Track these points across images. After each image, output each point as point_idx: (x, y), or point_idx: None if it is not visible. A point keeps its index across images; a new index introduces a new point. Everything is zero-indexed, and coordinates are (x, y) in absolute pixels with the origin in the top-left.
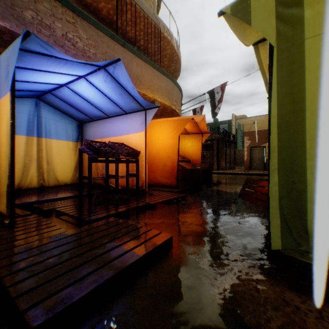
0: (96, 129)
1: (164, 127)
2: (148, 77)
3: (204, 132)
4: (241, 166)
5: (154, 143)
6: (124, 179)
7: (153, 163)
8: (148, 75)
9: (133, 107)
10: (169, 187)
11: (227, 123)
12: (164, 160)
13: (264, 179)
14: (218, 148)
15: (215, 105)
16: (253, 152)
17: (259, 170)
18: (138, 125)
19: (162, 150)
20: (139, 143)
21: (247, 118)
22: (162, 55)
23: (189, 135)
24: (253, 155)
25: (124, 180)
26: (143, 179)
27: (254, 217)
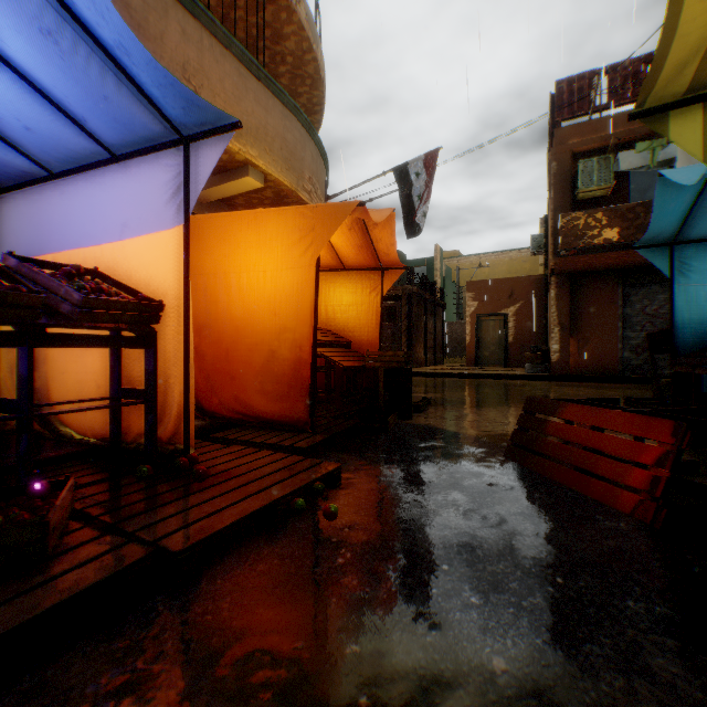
0: (12, 222)
1: (268, 232)
2: (224, 88)
3: (389, 265)
4: (454, 357)
5: (236, 283)
6: (107, 410)
7: (234, 348)
8: (225, 82)
9: (129, 119)
10: (287, 428)
11: (426, 265)
12: (268, 340)
13: (579, 399)
14: (411, 316)
15: (411, 203)
16: (483, 328)
17: (496, 366)
18: (158, 201)
19: (261, 306)
20: (161, 272)
21: (462, 257)
22: (274, 55)
23: (348, 275)
24: (484, 333)
25: (109, 414)
26: (179, 411)
27: (667, 605)
